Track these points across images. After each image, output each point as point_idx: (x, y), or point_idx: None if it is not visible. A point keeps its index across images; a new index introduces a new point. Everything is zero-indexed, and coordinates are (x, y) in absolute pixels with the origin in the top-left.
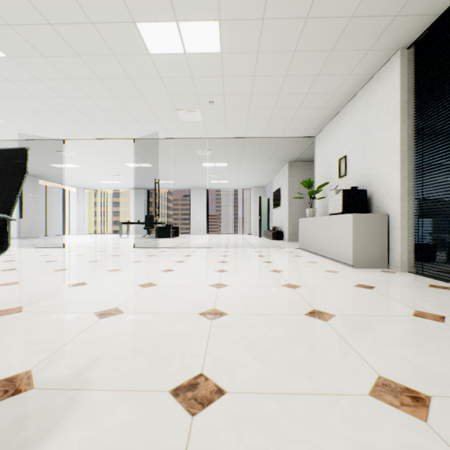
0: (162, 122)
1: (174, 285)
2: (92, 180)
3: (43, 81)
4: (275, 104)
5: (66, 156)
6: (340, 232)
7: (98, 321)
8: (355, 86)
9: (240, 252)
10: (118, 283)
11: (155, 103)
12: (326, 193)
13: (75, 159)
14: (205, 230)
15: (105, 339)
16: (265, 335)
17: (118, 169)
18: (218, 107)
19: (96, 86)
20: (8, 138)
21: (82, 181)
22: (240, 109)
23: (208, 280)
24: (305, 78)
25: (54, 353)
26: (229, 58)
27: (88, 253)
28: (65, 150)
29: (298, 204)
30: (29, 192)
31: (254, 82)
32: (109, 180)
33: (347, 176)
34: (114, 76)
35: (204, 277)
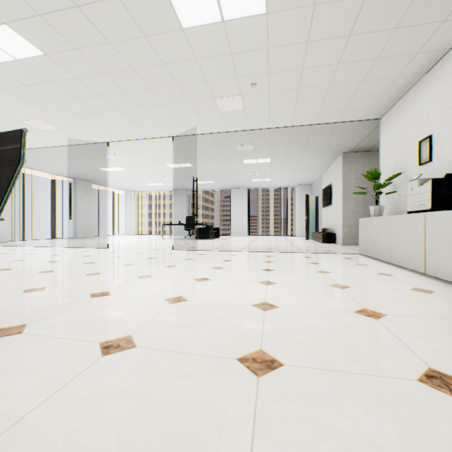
0: (200, 115)
1: (207, 302)
2: (137, 183)
3: (80, 79)
4: (332, 78)
5: (112, 159)
6: (429, 235)
7: (97, 361)
8: (449, 39)
9: (287, 258)
10: (143, 295)
11: (192, 92)
12: (397, 186)
13: (120, 162)
14: (246, 232)
15: (92, 403)
16: (360, 433)
17: (160, 170)
18: (261, 91)
19: (131, 78)
20: (61, 144)
21: (129, 184)
22: (288, 90)
23: (250, 297)
24: (376, 35)
25: (8, 429)
26: (276, 19)
27: (127, 255)
28: (110, 154)
29: (354, 201)
30: (83, 195)
31: (307, 51)
32: (152, 182)
33: (433, 162)
34: (147, 64)
35: (246, 291)
